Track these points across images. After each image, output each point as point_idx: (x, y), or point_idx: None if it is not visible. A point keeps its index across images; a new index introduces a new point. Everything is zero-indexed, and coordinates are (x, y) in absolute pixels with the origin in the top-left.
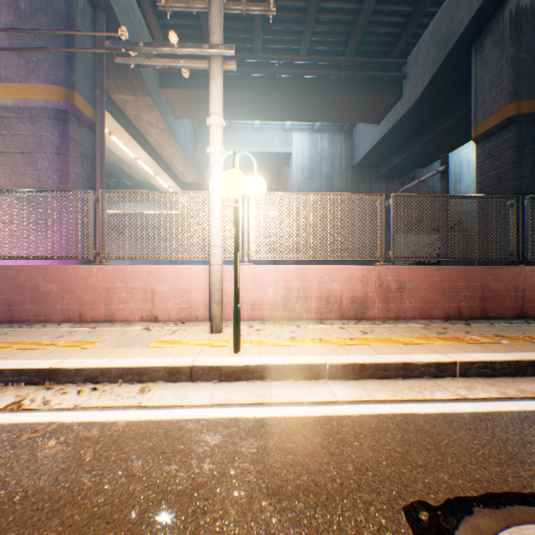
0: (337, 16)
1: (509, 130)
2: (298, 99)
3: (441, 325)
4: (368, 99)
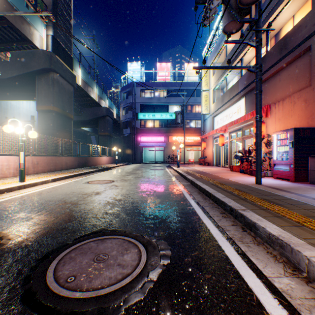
0: None
1: (51, 114)
2: None
3: (50, 173)
4: None
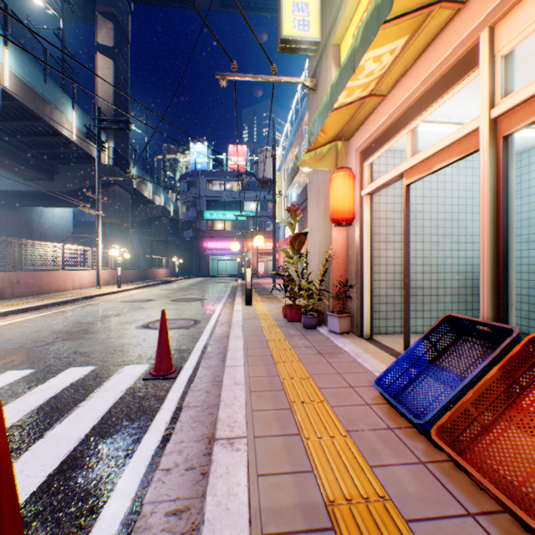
0: (48, 141)
1: (113, 226)
2: (4, 159)
3: (124, 284)
4: (40, 175)
